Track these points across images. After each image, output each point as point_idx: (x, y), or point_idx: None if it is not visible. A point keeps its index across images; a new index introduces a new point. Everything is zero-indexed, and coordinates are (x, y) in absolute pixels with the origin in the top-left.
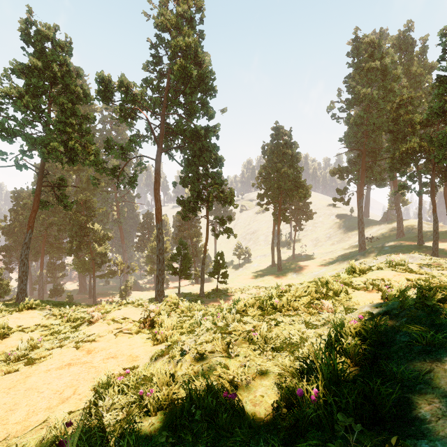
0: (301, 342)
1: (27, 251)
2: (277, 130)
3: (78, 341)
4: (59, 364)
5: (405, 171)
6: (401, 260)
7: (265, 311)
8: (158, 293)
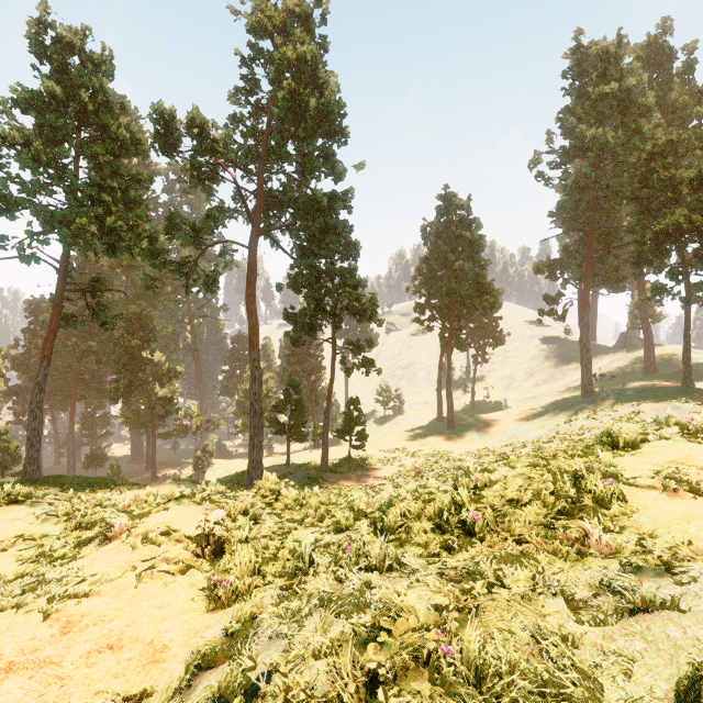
0: (592, 701)
1: (41, 396)
2: (447, 199)
3: (55, 595)
4: None
5: (663, 264)
6: None
7: (447, 534)
8: (253, 466)
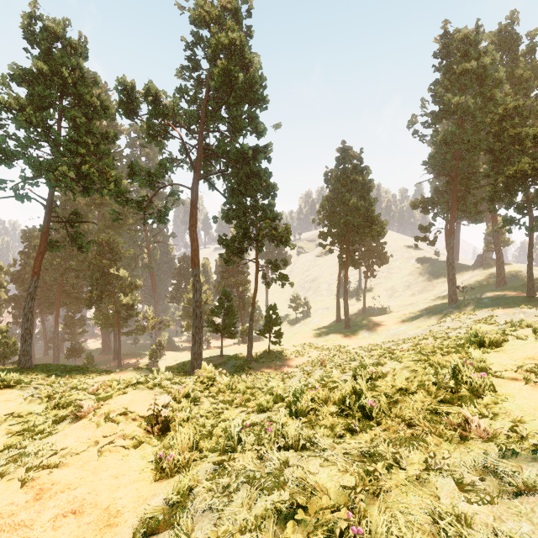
0: None
1: (32, 303)
2: (344, 152)
3: (31, 466)
4: None
5: (512, 201)
6: None
7: (350, 417)
8: (195, 357)
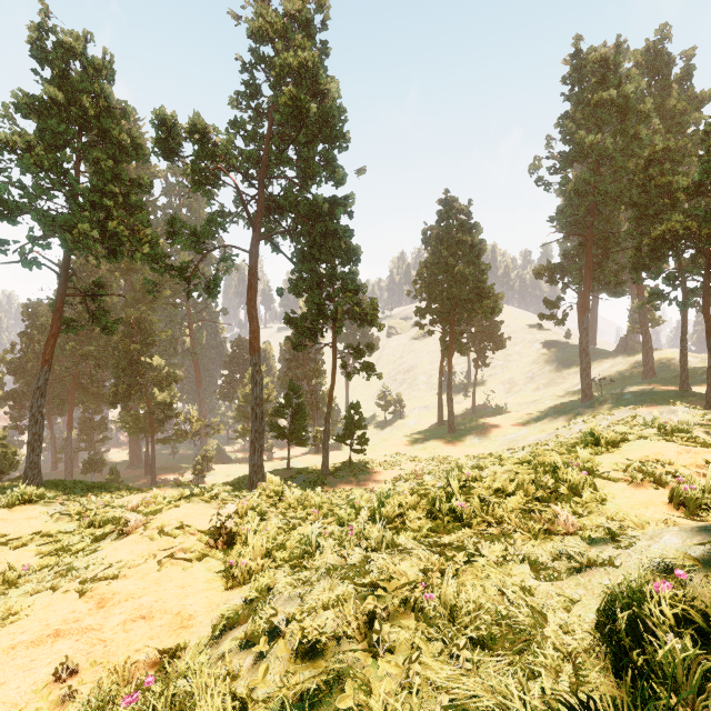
0: (535, 625)
1: (41, 401)
2: (448, 204)
3: (86, 577)
4: (37, 634)
5: (660, 269)
6: (681, 423)
7: (439, 522)
8: (254, 470)
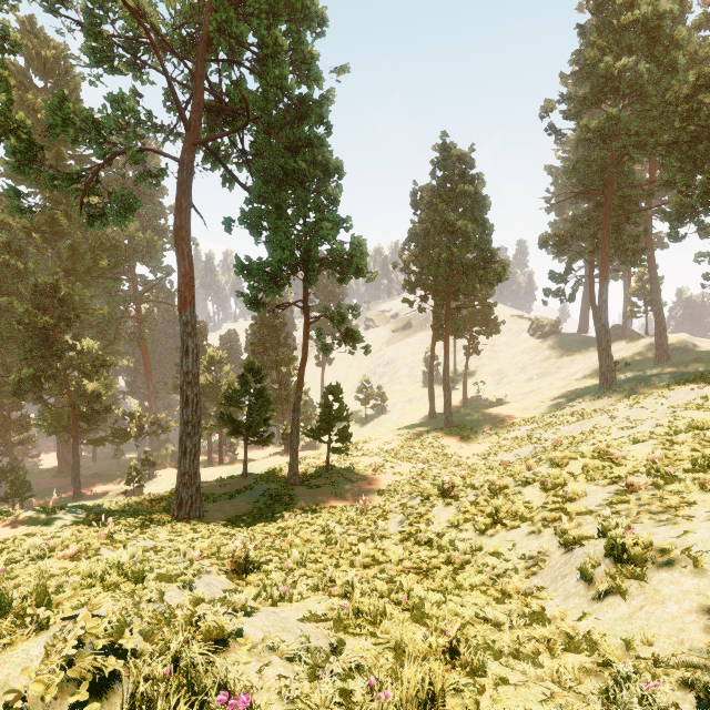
0: None
1: None
2: (444, 151)
3: None
4: None
5: None
6: None
7: None
8: (183, 481)
